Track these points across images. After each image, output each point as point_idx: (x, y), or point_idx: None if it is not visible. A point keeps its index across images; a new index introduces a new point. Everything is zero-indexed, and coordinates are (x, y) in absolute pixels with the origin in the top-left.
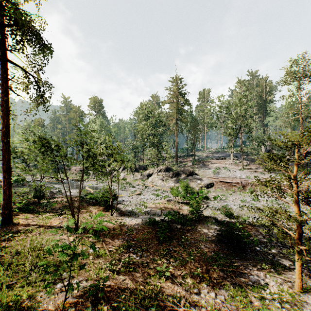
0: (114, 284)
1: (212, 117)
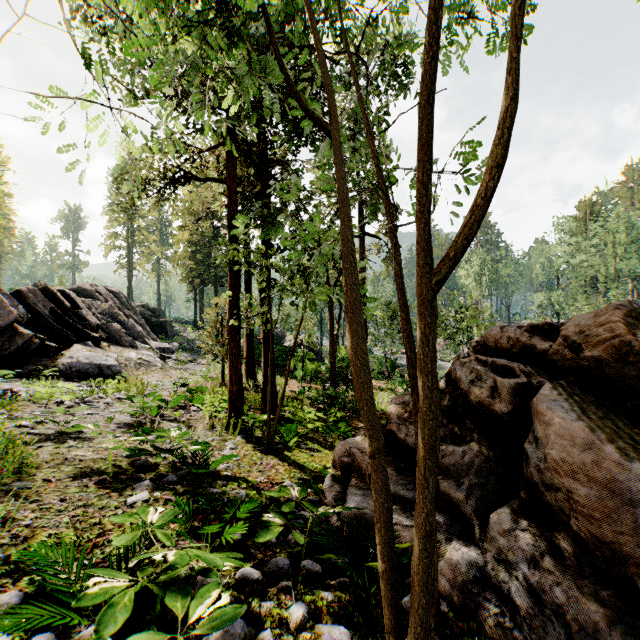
0: None
1: None
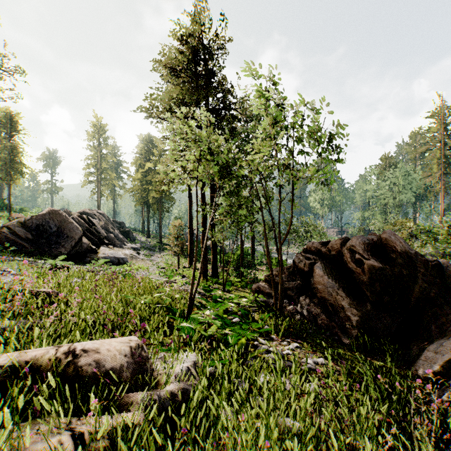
0: None
1: None
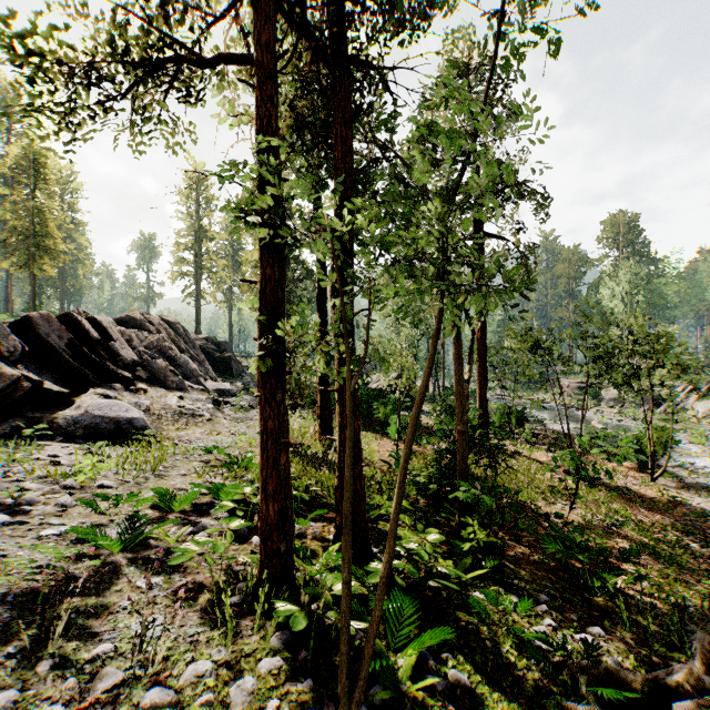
0: (638, 536)
1: None
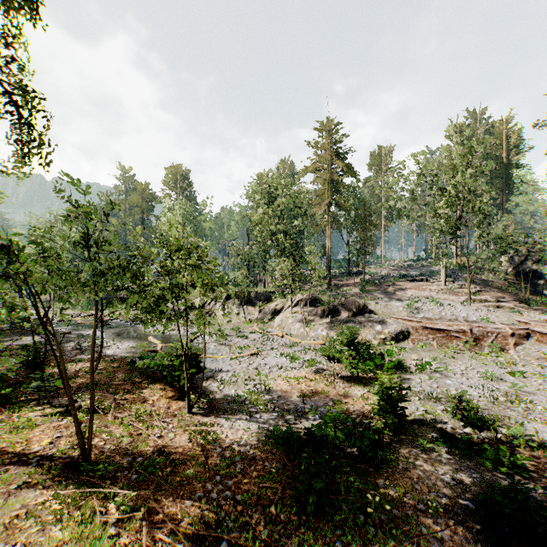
0: None
1: (400, 197)
